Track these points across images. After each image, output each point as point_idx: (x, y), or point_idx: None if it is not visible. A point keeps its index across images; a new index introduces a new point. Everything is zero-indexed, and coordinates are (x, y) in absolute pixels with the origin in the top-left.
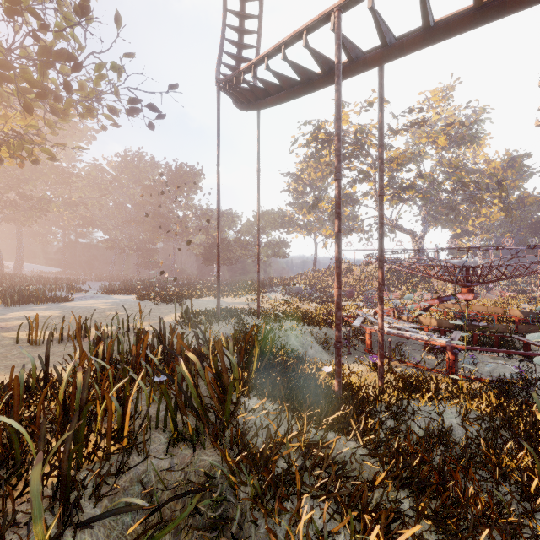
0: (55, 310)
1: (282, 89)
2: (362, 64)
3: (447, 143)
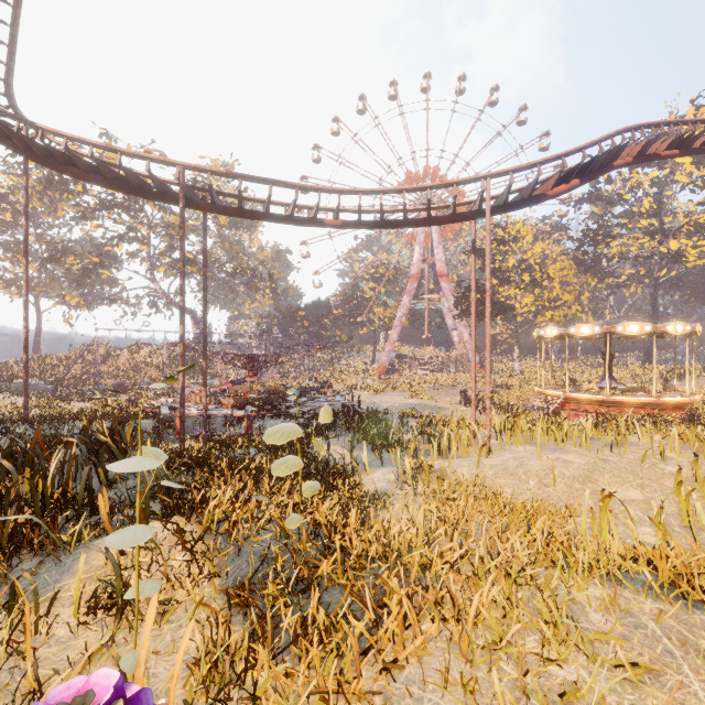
0: None
1: (96, 169)
2: (196, 206)
3: (228, 222)
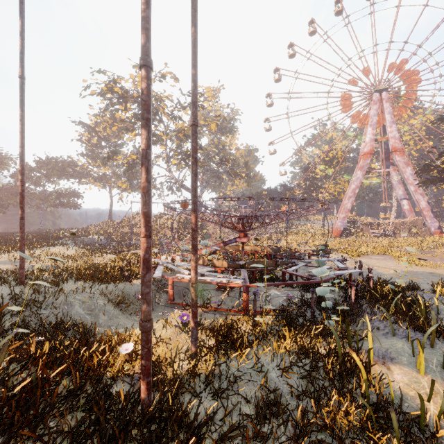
0: None
1: None
2: None
3: (216, 129)
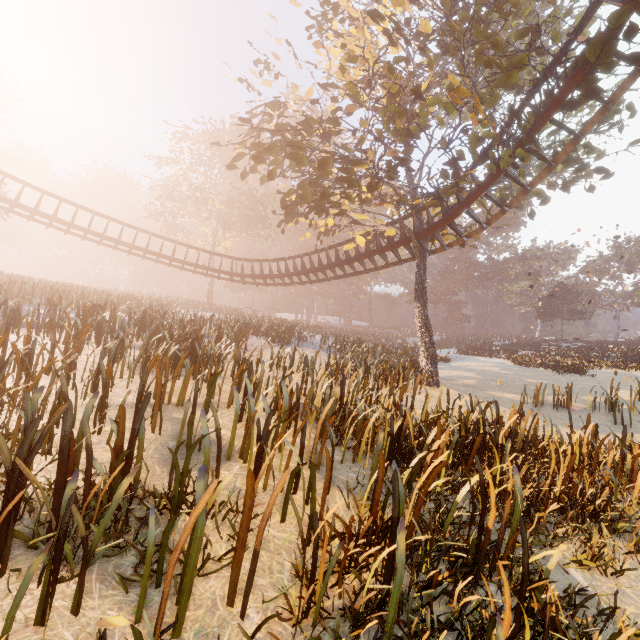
0: (466, 371)
1: None
2: None
3: None
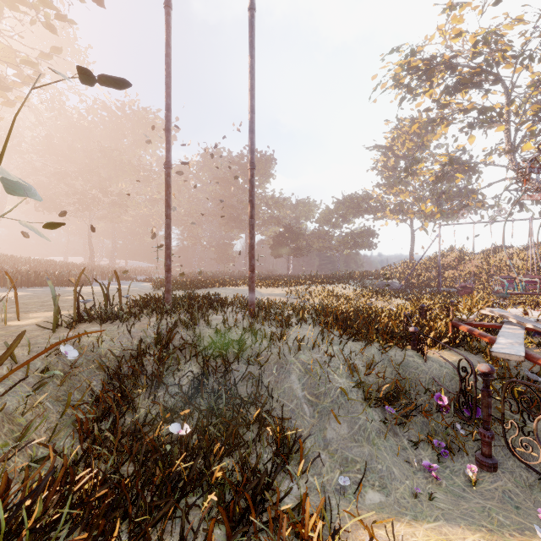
0: (28, 292)
1: None
2: None
3: None
